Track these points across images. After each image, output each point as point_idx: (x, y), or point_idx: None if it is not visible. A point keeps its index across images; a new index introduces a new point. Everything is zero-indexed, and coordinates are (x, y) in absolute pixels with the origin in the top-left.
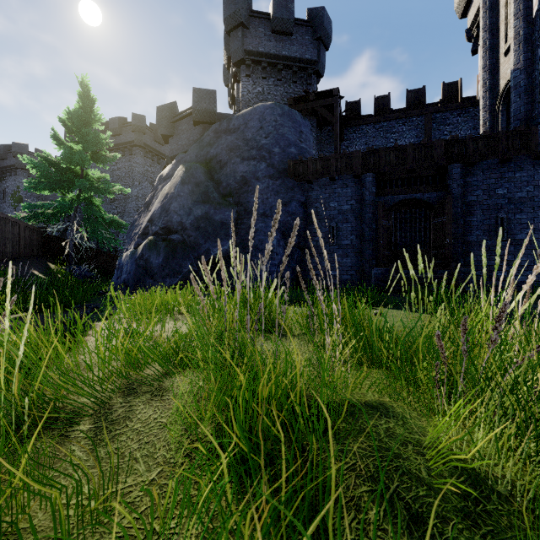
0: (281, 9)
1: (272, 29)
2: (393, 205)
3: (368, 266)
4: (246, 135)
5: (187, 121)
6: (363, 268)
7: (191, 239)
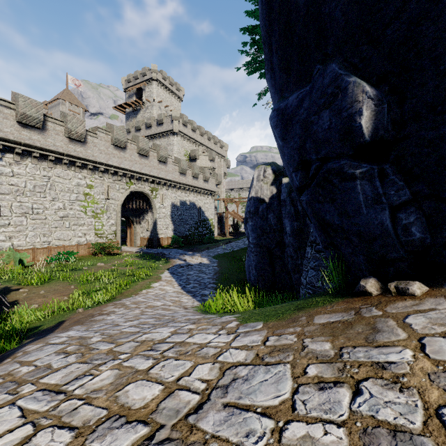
0: None
1: None
2: None
3: None
4: None
5: None
6: None
7: None
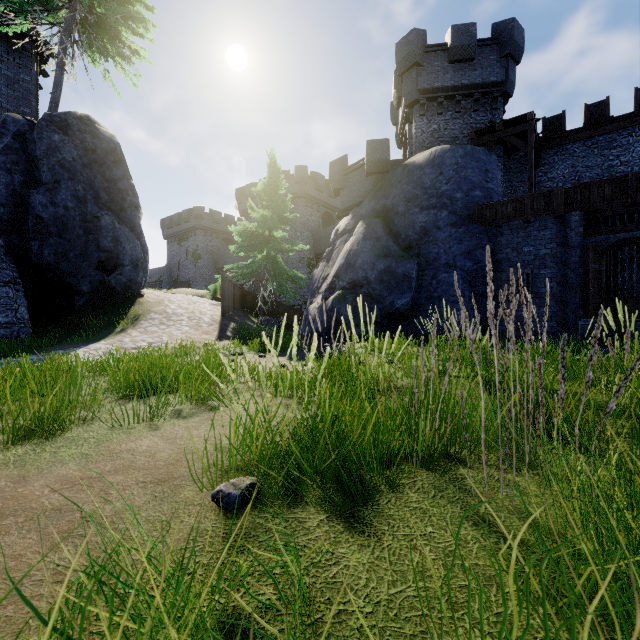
0: (460, 36)
1: (450, 59)
2: (608, 246)
3: (573, 316)
4: (424, 183)
5: (359, 173)
6: (566, 319)
7: (376, 292)
